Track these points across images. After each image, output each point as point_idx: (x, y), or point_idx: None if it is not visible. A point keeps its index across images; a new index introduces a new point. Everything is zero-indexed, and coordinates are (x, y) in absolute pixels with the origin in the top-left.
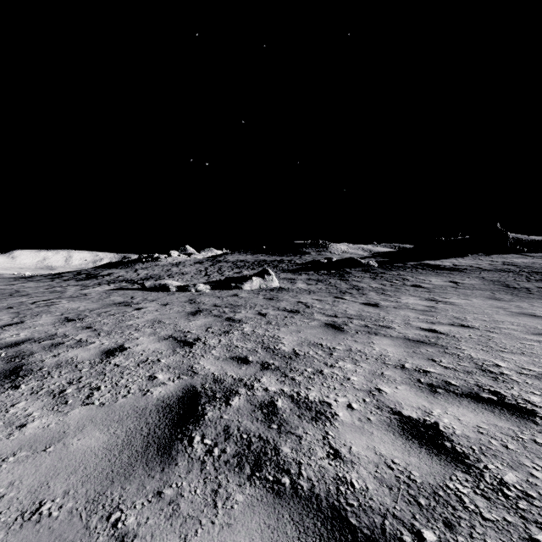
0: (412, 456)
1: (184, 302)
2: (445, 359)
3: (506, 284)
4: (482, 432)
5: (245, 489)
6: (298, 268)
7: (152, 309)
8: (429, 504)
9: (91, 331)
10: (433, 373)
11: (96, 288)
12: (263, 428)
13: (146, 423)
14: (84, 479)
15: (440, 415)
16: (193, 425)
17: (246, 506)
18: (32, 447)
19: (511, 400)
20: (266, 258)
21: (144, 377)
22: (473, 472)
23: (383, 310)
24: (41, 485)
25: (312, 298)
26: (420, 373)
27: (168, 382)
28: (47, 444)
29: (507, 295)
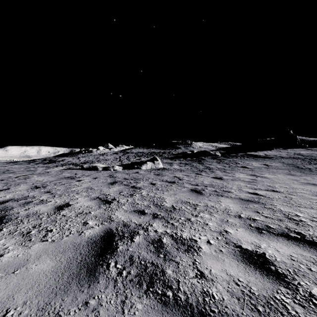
0: (251, 276)
1: (106, 177)
2: (265, 211)
3: (297, 166)
4: (293, 259)
5: (143, 300)
6: (174, 157)
7: (87, 181)
8: (265, 310)
9: (49, 194)
10: (258, 220)
11: (55, 168)
12: (154, 256)
13: (80, 254)
14: (37, 293)
15: (266, 248)
16: (110, 255)
17: (144, 313)
18: (5, 270)
19: (309, 237)
20: (155, 151)
21: (80, 223)
22: (291, 288)
23: (225, 181)
24: (8, 297)
25: (182, 174)
26: (250, 220)
27: (95, 226)
28: (15, 268)
29: (298, 172)
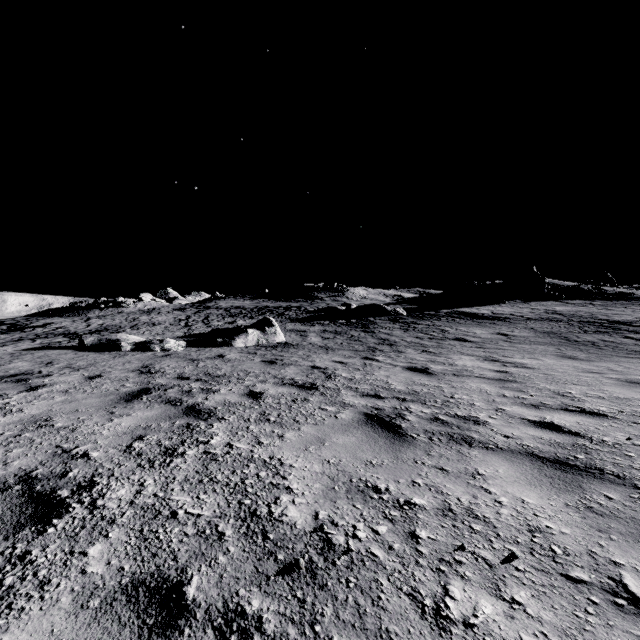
0: None
1: (130, 371)
2: None
3: (564, 336)
4: None
5: None
6: (309, 317)
7: (59, 388)
8: None
9: None
10: None
11: (7, 346)
12: None
13: None
14: None
15: None
16: None
17: None
18: None
19: None
20: (269, 304)
21: None
22: None
23: (442, 380)
24: None
25: (332, 360)
26: None
27: None
28: None
29: (577, 351)
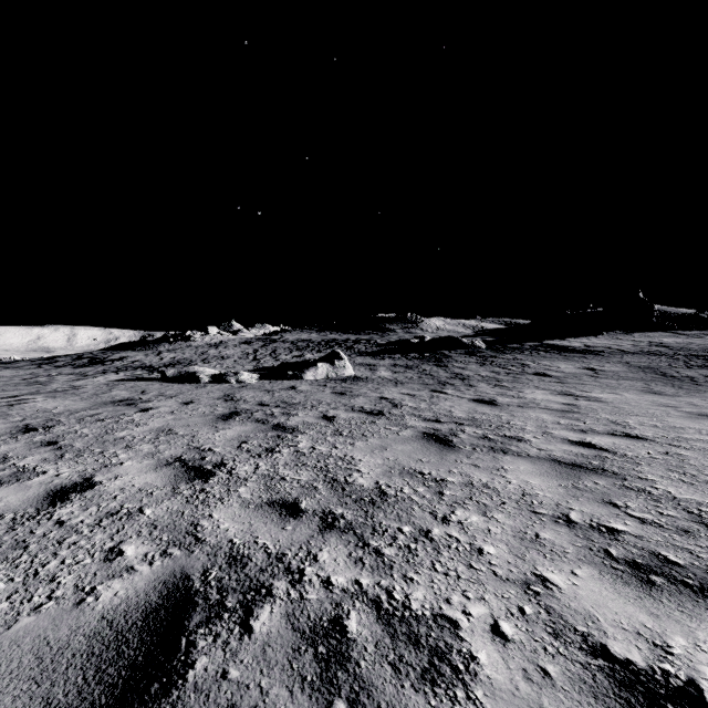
0: None
1: (216, 399)
2: (632, 502)
3: (661, 371)
4: None
5: None
6: (380, 351)
7: (165, 410)
8: None
9: (51, 450)
10: (625, 533)
11: (98, 378)
12: None
13: (43, 704)
14: None
15: (691, 655)
16: (153, 707)
17: None
18: None
19: None
20: (337, 337)
21: (98, 552)
22: None
23: (504, 410)
24: None
25: (400, 392)
26: (603, 534)
27: (141, 565)
28: None
29: (667, 386)
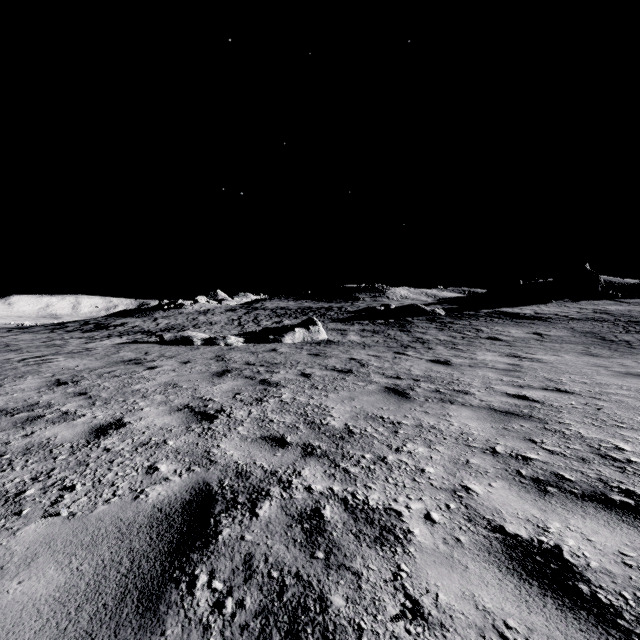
0: (534, 612)
1: (209, 359)
2: (547, 439)
3: (601, 336)
4: (629, 564)
5: None
6: (350, 317)
7: (168, 368)
8: None
9: (84, 399)
10: (536, 460)
11: (105, 341)
12: (304, 557)
13: (128, 550)
14: None
15: (561, 532)
16: (199, 553)
17: None
18: None
19: None
20: (311, 305)
21: (140, 468)
22: None
23: (456, 369)
24: None
25: (367, 354)
26: (518, 460)
27: (173, 477)
28: None
29: (604, 349)
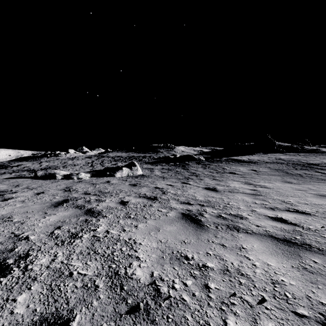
0: None
1: (59, 190)
2: None
3: (285, 171)
4: None
5: None
6: (155, 161)
7: (19, 199)
8: None
9: None
10: None
11: None
12: None
13: None
14: None
15: None
16: None
17: None
18: None
19: None
20: (134, 155)
21: None
22: None
23: (223, 194)
24: None
25: (166, 184)
26: None
27: None
28: None
29: (292, 179)
